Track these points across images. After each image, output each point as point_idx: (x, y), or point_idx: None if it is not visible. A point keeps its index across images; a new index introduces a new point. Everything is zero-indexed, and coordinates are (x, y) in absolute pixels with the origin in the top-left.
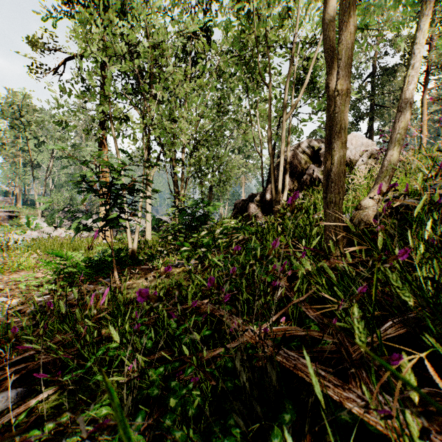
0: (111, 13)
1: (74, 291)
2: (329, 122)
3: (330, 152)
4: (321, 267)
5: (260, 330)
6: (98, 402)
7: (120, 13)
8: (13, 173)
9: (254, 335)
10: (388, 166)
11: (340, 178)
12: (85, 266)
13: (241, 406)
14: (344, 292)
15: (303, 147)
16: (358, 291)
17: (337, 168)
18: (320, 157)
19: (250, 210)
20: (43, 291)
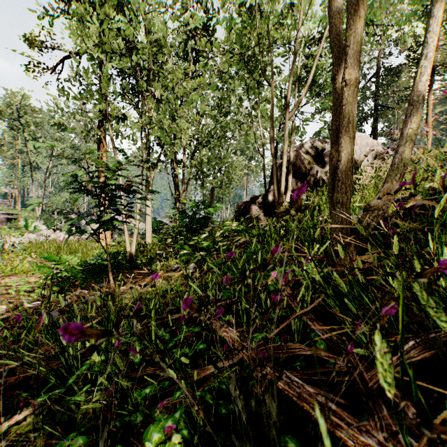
0: (108, 8)
1: (61, 299)
2: (335, 117)
3: (336, 149)
4: (327, 273)
5: (256, 355)
6: (75, 429)
7: (119, 11)
8: (12, 175)
9: (252, 354)
10: (399, 164)
11: (347, 176)
12: (80, 270)
13: (236, 439)
14: (354, 303)
15: (306, 147)
16: (382, 312)
17: (344, 165)
18: (323, 157)
19: (252, 212)
20: (35, 296)
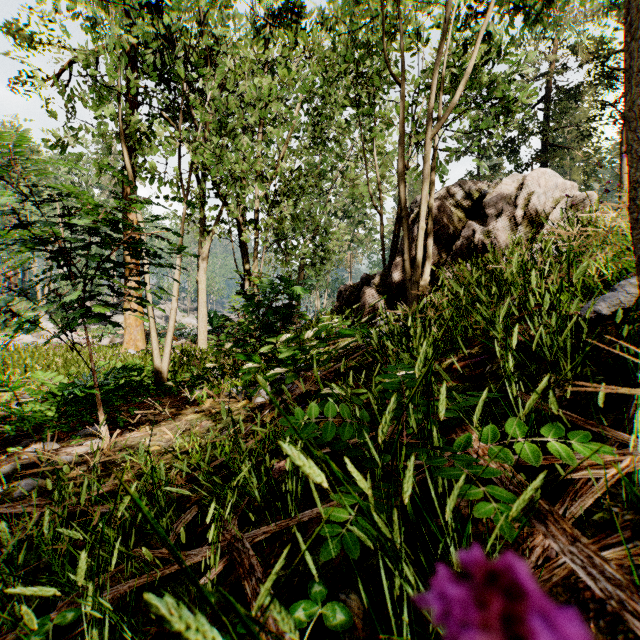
0: None
1: None
2: None
3: None
4: None
5: None
6: None
7: None
8: None
9: None
10: None
11: None
12: (63, 400)
13: None
14: None
15: (454, 194)
16: None
17: None
18: (484, 208)
19: (365, 299)
20: None
